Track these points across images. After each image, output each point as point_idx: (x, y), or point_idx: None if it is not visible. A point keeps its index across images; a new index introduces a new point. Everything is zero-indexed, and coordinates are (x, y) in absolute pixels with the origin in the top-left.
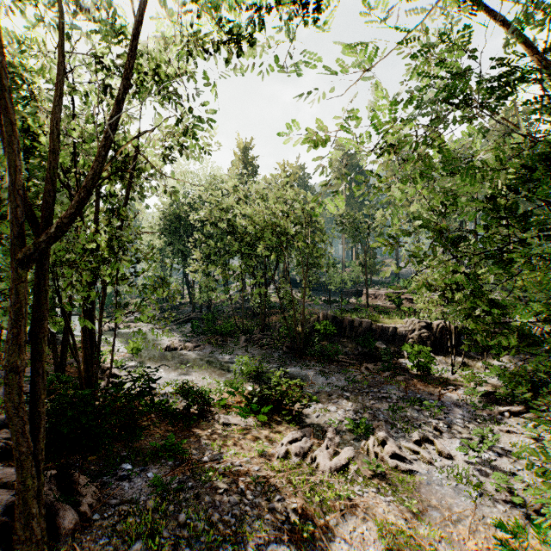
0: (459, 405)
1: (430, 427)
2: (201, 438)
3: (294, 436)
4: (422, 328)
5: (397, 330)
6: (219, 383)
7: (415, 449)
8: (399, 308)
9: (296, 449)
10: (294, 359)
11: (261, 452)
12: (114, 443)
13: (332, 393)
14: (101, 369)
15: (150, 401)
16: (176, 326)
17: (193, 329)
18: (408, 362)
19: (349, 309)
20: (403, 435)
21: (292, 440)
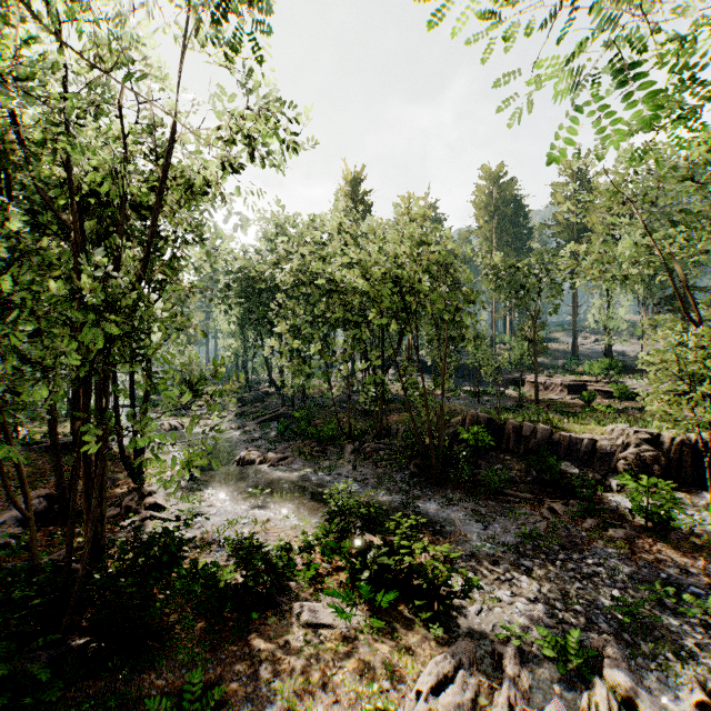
0: None
1: None
2: (261, 665)
3: (439, 668)
4: (642, 442)
5: (596, 443)
6: (307, 535)
7: None
8: (590, 406)
9: None
10: (427, 486)
11: None
12: (90, 681)
13: (499, 558)
14: (140, 494)
15: (189, 567)
16: (259, 426)
17: (279, 431)
18: (621, 500)
19: (507, 406)
20: (663, 678)
21: (437, 681)
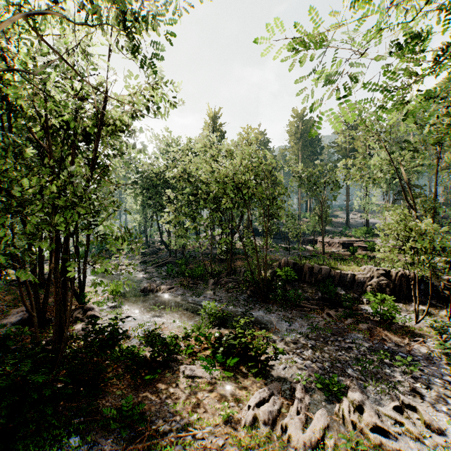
0: (432, 361)
1: (407, 387)
2: (163, 396)
3: (261, 395)
4: (380, 275)
5: (355, 276)
6: (187, 330)
7: (397, 419)
8: (354, 255)
9: (264, 415)
10: (257, 303)
11: (226, 417)
12: (69, 404)
13: (297, 340)
14: (83, 310)
15: (118, 348)
16: (155, 269)
17: (168, 272)
18: (368, 309)
19: (306, 256)
20: (379, 397)
21: (259, 401)
